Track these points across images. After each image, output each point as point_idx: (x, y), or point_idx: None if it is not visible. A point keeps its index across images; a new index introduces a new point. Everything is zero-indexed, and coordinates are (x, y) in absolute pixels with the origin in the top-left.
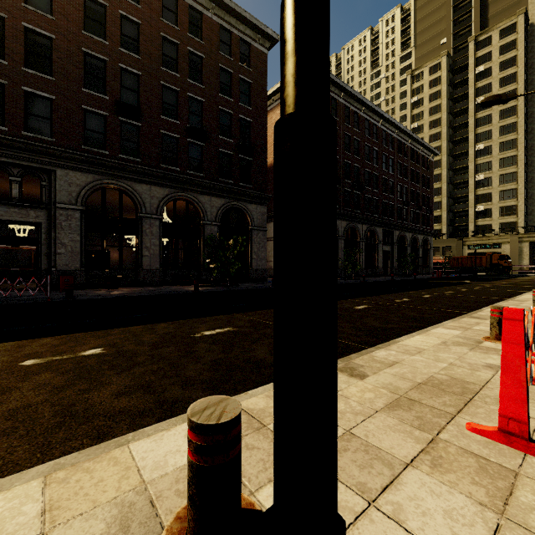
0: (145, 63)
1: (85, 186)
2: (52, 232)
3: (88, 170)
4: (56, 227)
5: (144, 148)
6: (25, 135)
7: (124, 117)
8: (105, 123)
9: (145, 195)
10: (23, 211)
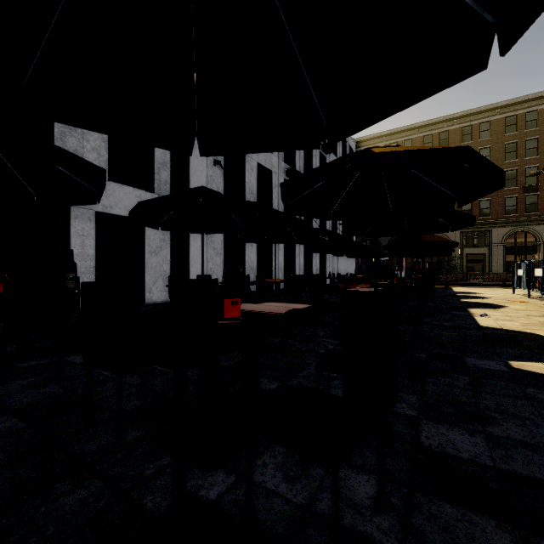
0: (542, 157)
1: (505, 234)
2: (490, 257)
3: (507, 226)
4: (491, 254)
5: (541, 205)
6: (479, 218)
7: (528, 193)
8: (516, 200)
9: (542, 231)
10: (478, 249)
